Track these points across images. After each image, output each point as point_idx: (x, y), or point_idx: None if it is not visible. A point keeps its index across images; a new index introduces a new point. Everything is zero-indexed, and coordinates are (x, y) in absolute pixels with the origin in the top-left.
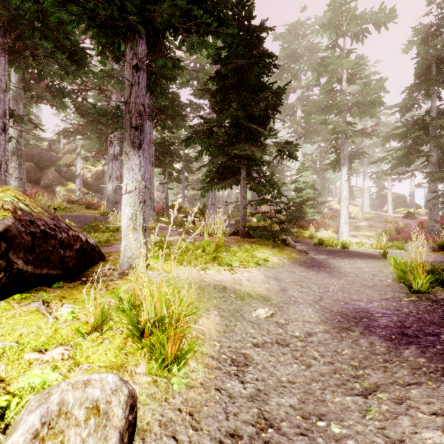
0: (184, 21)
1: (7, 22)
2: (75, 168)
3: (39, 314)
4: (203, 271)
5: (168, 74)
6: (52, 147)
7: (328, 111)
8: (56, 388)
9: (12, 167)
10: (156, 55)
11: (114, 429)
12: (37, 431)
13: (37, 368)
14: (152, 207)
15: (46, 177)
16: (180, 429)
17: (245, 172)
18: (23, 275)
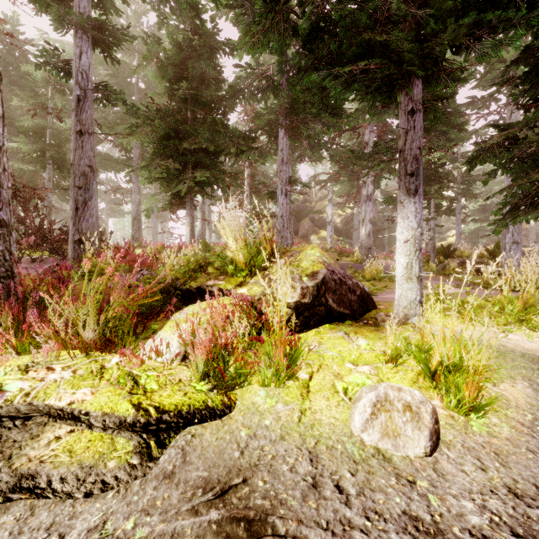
0: (472, 32)
1: (288, 107)
2: (327, 216)
3: (346, 340)
4: (502, 334)
5: (445, 94)
6: (306, 198)
7: None
8: (379, 385)
9: None
10: (432, 85)
11: (424, 426)
12: (375, 403)
13: (356, 374)
14: None
15: (303, 227)
16: (484, 457)
17: None
18: (331, 311)
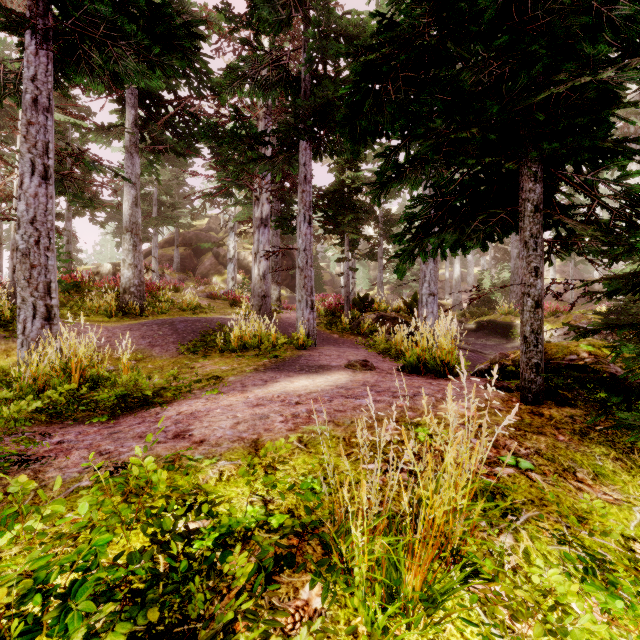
0: None
1: None
2: (229, 250)
3: None
4: None
5: None
6: (212, 226)
7: None
8: None
9: (125, 250)
10: None
11: None
12: None
13: None
14: (310, 304)
15: (202, 264)
16: None
17: (541, 187)
18: None
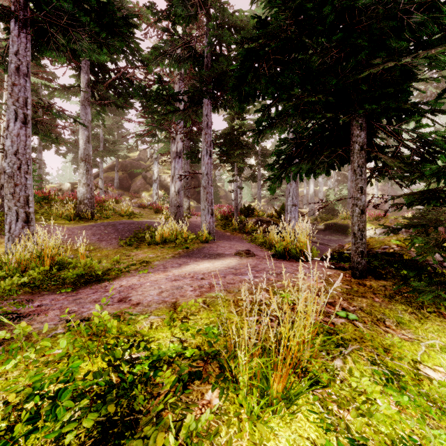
0: None
1: None
2: (154, 173)
3: None
4: None
5: None
6: (141, 157)
7: None
8: None
9: (81, 173)
10: None
11: None
12: None
13: None
14: (210, 212)
15: (135, 184)
16: None
17: (365, 133)
18: None
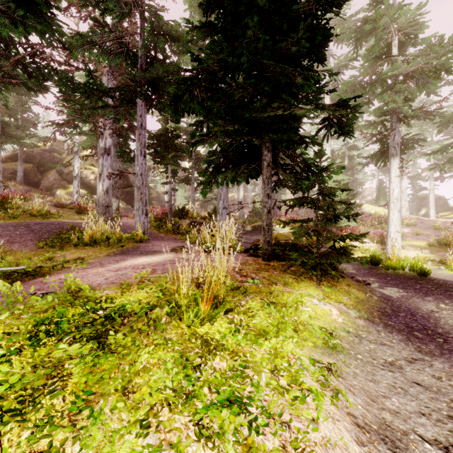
0: None
1: None
2: (73, 169)
3: None
4: None
5: None
6: (55, 148)
7: (370, 89)
8: None
9: None
10: None
11: None
12: None
13: None
14: (145, 212)
15: (46, 179)
16: None
17: (271, 154)
18: None
